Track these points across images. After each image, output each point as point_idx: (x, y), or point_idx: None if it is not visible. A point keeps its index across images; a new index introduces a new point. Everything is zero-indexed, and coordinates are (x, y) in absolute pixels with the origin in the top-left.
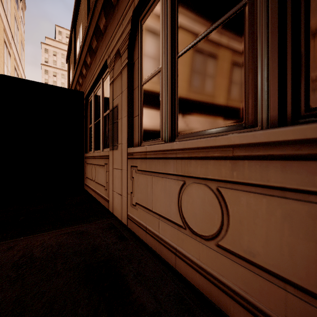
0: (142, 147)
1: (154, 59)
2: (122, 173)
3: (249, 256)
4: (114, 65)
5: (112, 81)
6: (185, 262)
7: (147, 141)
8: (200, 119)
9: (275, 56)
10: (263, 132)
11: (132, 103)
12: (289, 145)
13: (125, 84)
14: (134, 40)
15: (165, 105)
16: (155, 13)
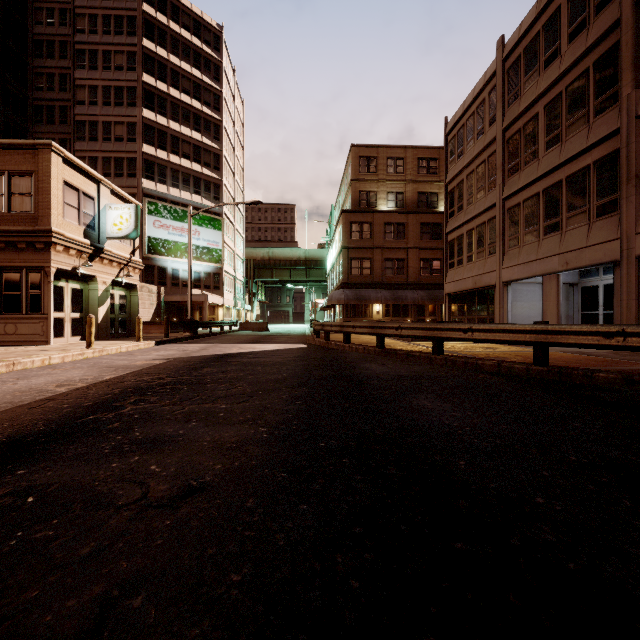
0: None
1: None
2: None
3: (21, 334)
4: None
5: None
6: (7, 342)
7: None
8: (11, 310)
9: (26, 304)
10: (23, 315)
11: None
12: (26, 317)
13: None
14: None
15: None
16: None
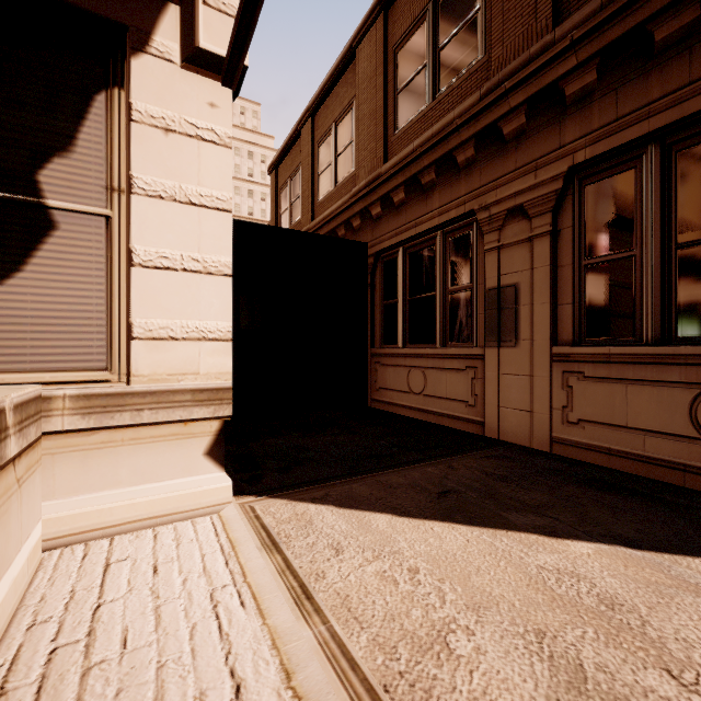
0: (599, 348)
1: (618, 238)
2: (534, 380)
3: None
4: (505, 225)
5: (497, 247)
6: None
7: (600, 340)
8: None
9: None
10: None
11: (556, 285)
12: None
13: (544, 260)
14: (561, 201)
15: (647, 299)
16: (620, 180)
